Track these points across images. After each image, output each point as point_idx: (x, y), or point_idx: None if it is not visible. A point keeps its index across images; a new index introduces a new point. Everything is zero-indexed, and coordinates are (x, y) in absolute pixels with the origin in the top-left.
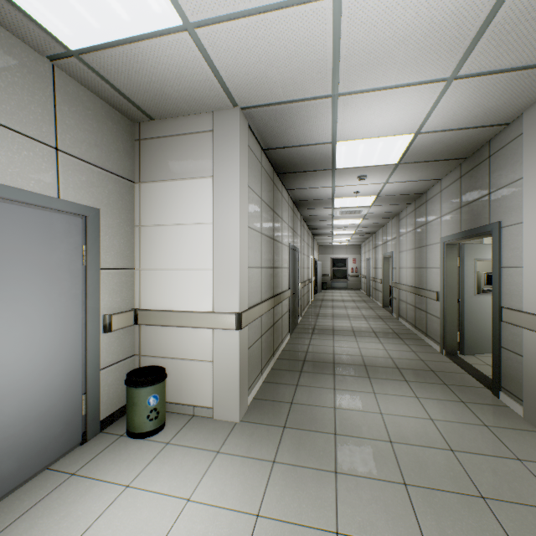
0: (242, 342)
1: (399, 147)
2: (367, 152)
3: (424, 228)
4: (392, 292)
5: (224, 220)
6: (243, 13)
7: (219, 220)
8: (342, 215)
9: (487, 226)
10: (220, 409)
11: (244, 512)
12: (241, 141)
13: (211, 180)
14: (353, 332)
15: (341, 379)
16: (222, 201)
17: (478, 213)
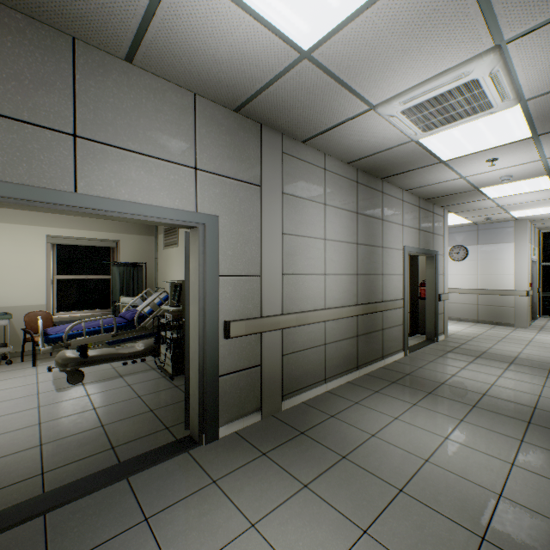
0: None
1: (493, 194)
2: (519, 189)
3: (379, 223)
4: (220, 359)
5: None
6: None
7: None
8: (443, 53)
9: (434, 251)
10: None
11: None
12: None
13: None
14: (476, 402)
15: (545, 360)
16: None
17: (429, 241)
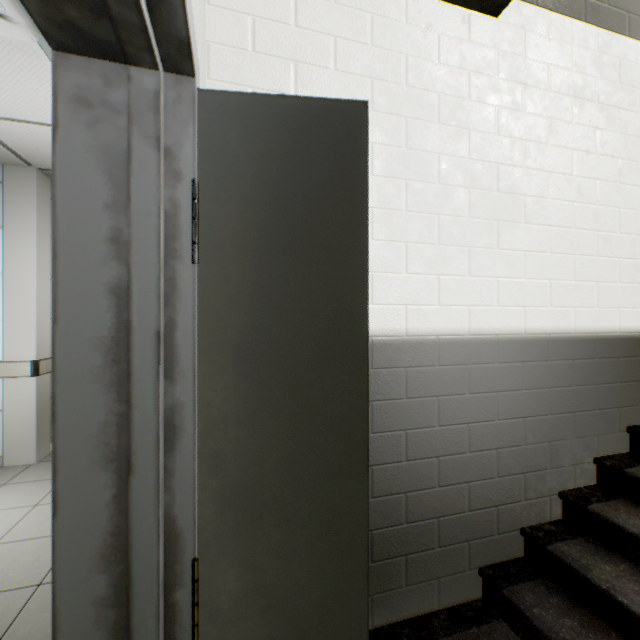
0: (41, 388)
1: None
2: None
3: None
4: None
5: (17, 272)
6: (23, 120)
7: (12, 272)
8: None
9: None
10: (13, 456)
11: (23, 506)
12: (40, 199)
13: (1, 231)
14: None
15: None
16: (15, 253)
17: None
